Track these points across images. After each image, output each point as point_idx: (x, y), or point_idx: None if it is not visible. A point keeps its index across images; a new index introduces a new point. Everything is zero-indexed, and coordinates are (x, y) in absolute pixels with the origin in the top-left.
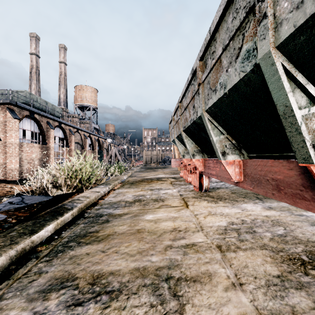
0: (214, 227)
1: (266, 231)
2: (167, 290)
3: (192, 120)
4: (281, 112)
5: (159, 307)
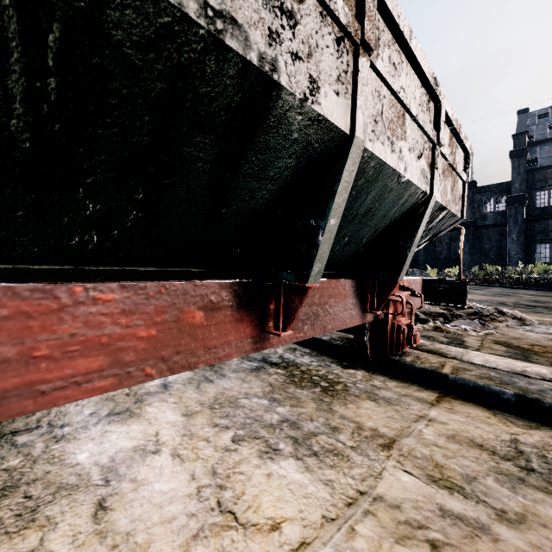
0: (322, 476)
1: (270, 411)
2: (534, 461)
3: (257, 55)
4: (415, 241)
5: (549, 456)
